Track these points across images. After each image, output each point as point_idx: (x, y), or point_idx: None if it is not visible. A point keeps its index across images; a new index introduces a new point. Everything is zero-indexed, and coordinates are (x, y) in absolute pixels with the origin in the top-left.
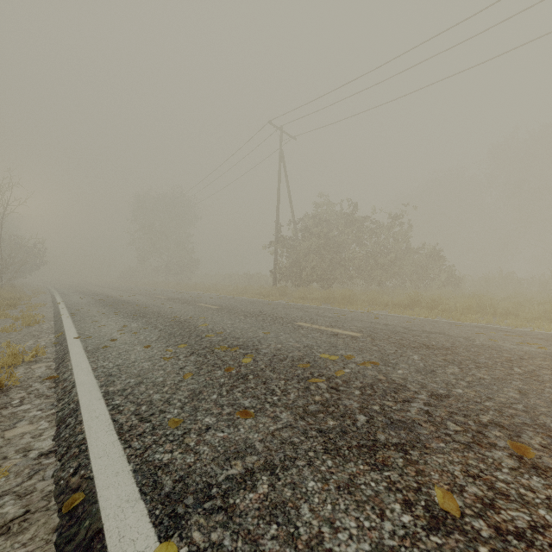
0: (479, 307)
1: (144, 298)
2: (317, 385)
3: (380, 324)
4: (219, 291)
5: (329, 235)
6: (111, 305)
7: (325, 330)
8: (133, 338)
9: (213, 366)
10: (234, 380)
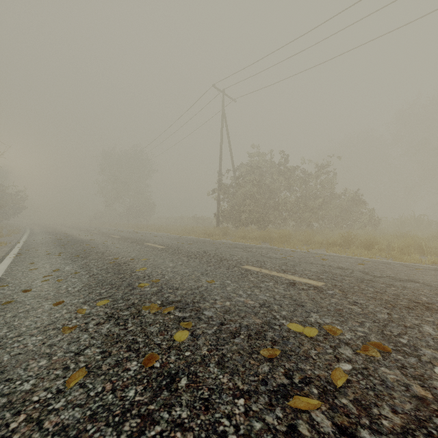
0: (411, 246)
1: (99, 238)
2: (310, 417)
3: (335, 268)
4: (170, 231)
5: (264, 182)
6: (63, 245)
7: (278, 277)
8: (52, 288)
9: (128, 350)
10: (151, 394)
